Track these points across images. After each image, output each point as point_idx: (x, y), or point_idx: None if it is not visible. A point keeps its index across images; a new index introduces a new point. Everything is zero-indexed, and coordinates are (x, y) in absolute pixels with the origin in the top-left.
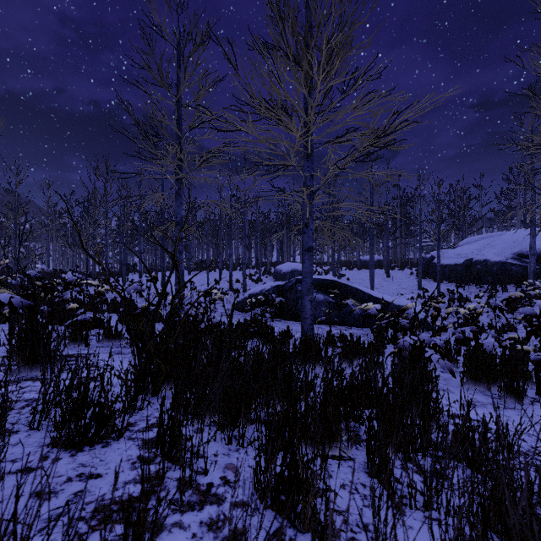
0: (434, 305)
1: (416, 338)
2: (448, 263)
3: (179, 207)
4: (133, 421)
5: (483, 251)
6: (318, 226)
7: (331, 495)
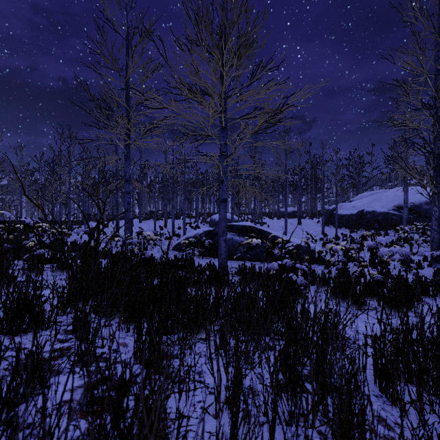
0: (305, 241)
1: (280, 262)
2: (345, 213)
3: (128, 167)
4: (62, 320)
5: (371, 204)
6: (233, 183)
7: (186, 358)
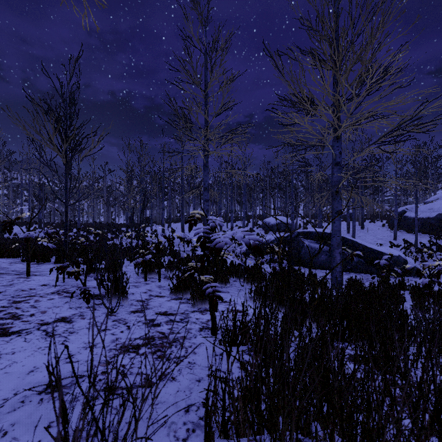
0: None
1: None
2: (420, 216)
3: (206, 176)
4: None
5: None
6: None
7: None
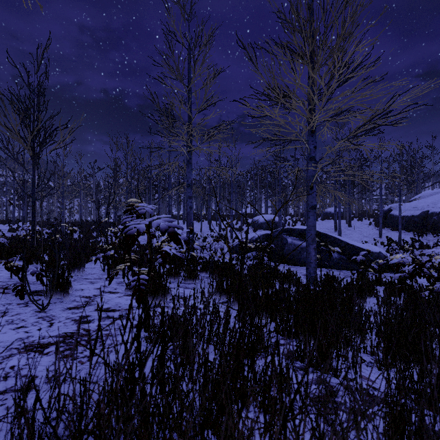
0: None
1: None
2: (405, 214)
3: (190, 173)
4: None
5: (438, 204)
6: None
7: None
